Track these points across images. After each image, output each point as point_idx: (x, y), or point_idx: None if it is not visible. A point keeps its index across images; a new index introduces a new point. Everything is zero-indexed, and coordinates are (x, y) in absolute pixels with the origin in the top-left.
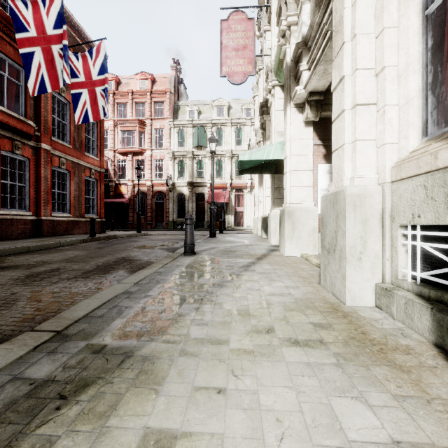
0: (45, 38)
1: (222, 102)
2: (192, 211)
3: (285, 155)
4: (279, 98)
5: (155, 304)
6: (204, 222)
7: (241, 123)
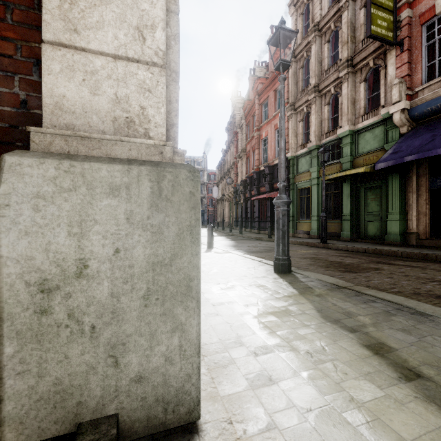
0: None
1: None
2: None
3: None
4: None
5: (358, 308)
6: None
7: None
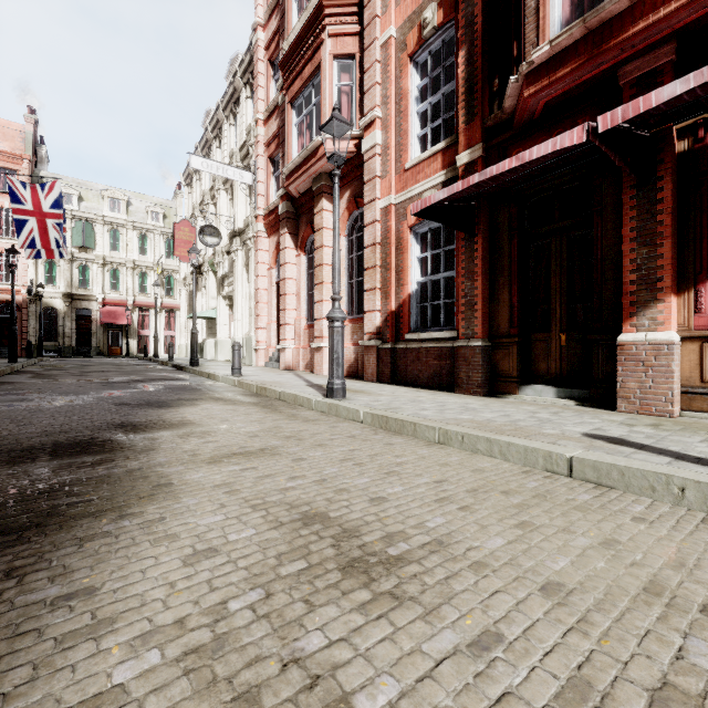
0: (42, 213)
1: (119, 195)
2: (71, 333)
3: (218, 317)
4: (212, 277)
5: None
6: (92, 347)
7: (147, 229)
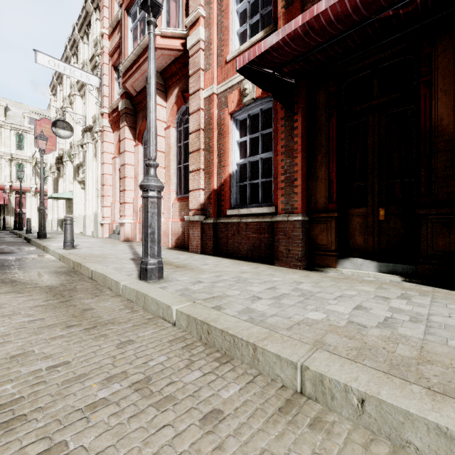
0: None
1: None
2: None
3: (74, 198)
4: (70, 166)
5: None
6: None
7: (23, 130)
